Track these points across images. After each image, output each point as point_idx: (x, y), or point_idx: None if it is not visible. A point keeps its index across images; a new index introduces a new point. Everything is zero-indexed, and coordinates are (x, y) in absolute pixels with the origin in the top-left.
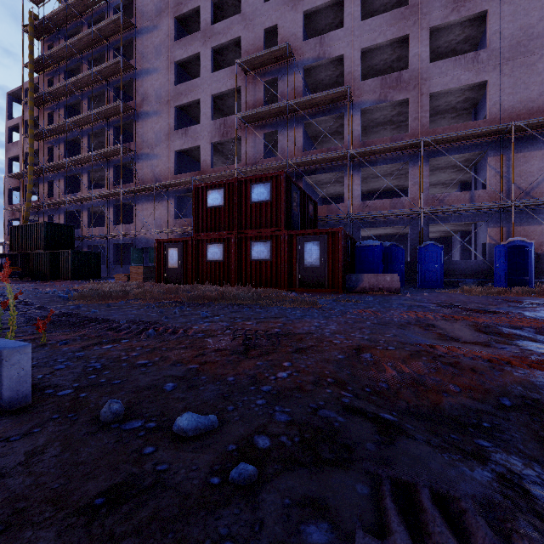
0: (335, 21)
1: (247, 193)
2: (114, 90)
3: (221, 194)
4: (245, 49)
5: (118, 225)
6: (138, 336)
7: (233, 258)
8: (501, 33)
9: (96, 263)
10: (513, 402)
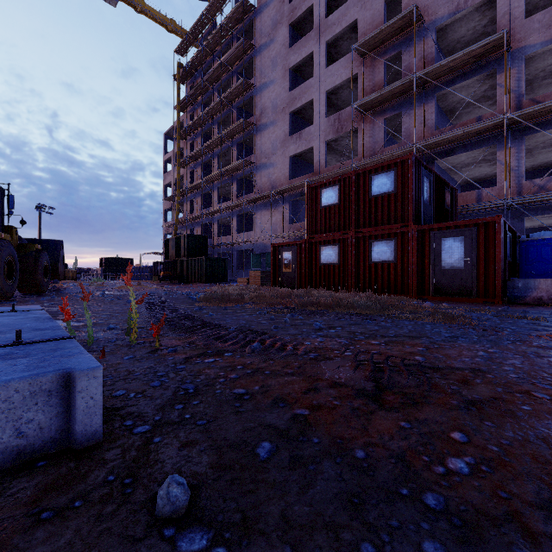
0: None
1: (366, 186)
2: (237, 111)
3: (336, 191)
4: (361, 32)
5: (241, 233)
6: (243, 349)
7: (349, 261)
8: None
9: (223, 268)
10: None
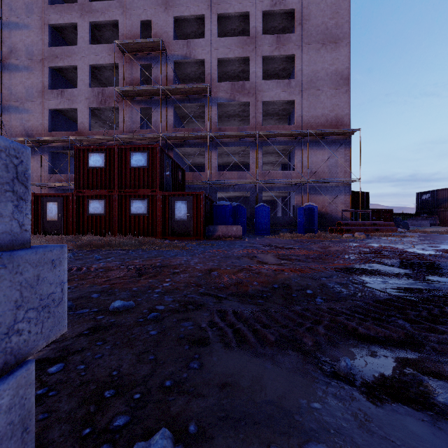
0: (198, 31)
1: (127, 159)
2: None
3: (102, 157)
4: (122, 32)
5: None
6: None
7: (114, 213)
8: (302, 71)
9: None
10: (279, 286)
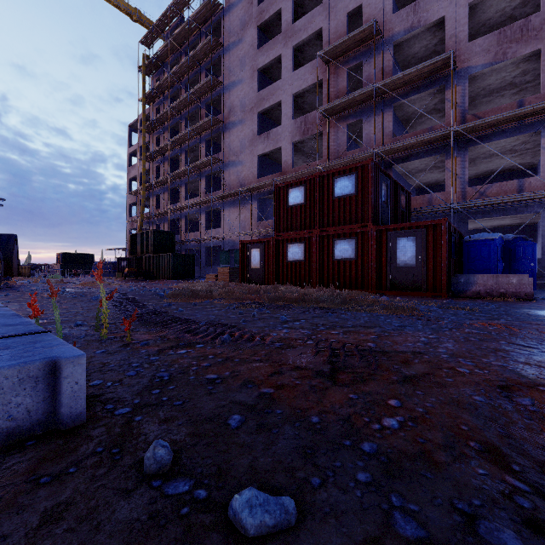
0: None
1: (329, 188)
2: (206, 107)
3: (302, 191)
4: (326, 40)
5: (209, 230)
6: (214, 341)
7: (314, 258)
8: None
9: (191, 265)
10: None
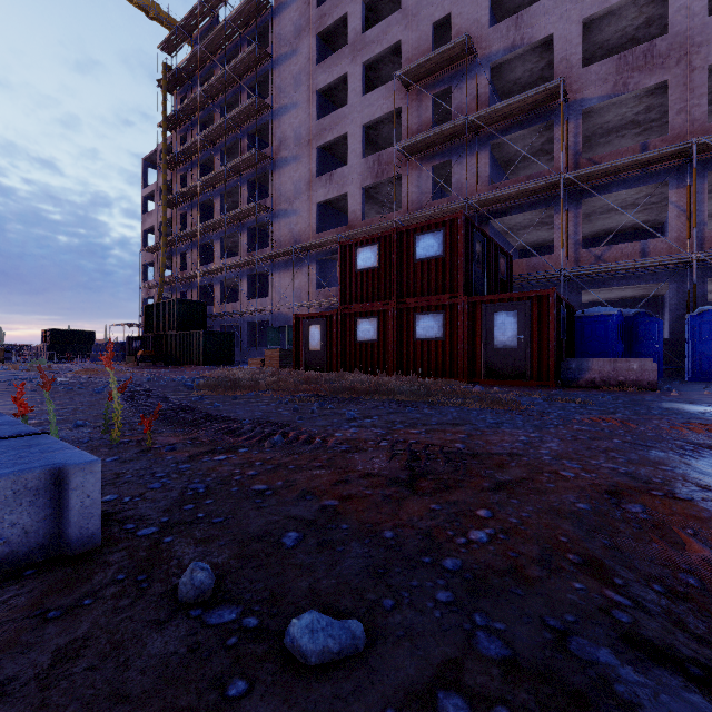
0: None
1: (410, 247)
2: (248, 138)
3: (374, 251)
4: (406, 56)
5: (253, 300)
6: (261, 444)
7: (390, 337)
8: None
9: (229, 346)
10: None
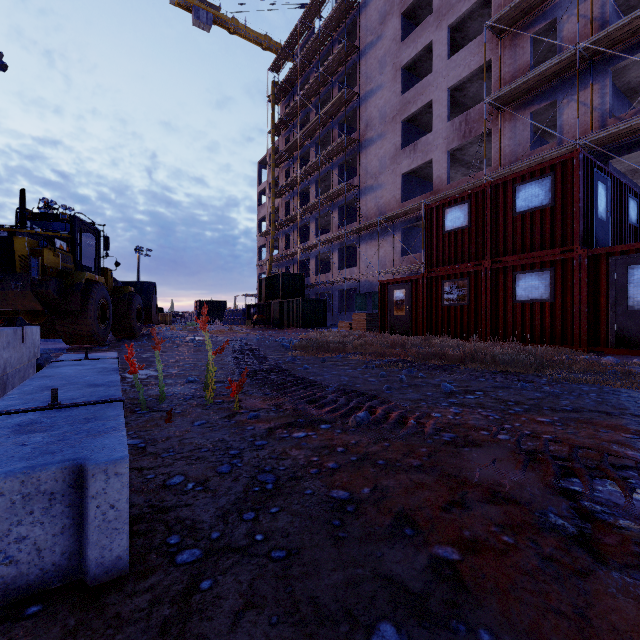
0: None
1: (507, 201)
2: (338, 127)
3: (464, 210)
4: (498, 4)
5: (342, 270)
6: (345, 420)
7: (483, 300)
8: None
9: (322, 311)
10: None
